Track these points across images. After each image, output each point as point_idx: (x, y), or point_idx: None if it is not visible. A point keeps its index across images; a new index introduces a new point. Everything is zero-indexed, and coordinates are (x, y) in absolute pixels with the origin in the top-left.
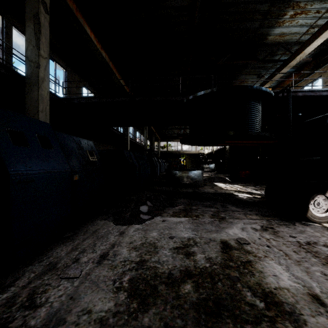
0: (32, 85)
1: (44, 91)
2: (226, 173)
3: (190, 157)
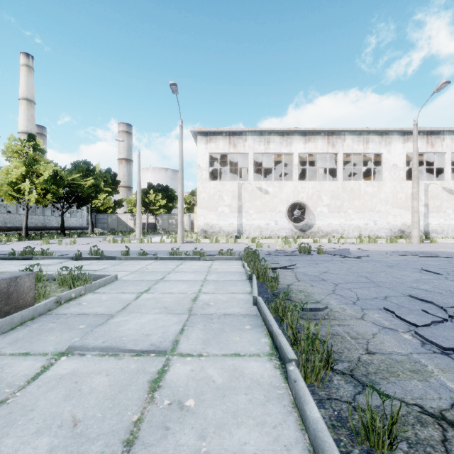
0: None
1: None
2: None
3: None
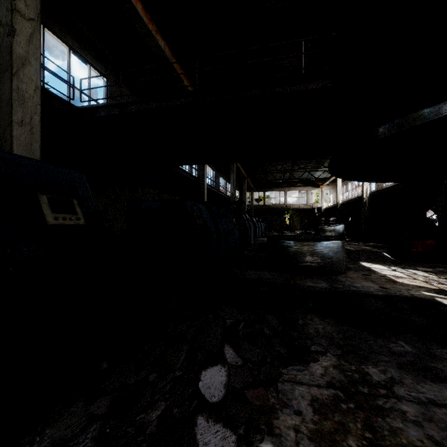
0: (1, 72)
1: (26, 85)
2: (368, 241)
3: (300, 213)
